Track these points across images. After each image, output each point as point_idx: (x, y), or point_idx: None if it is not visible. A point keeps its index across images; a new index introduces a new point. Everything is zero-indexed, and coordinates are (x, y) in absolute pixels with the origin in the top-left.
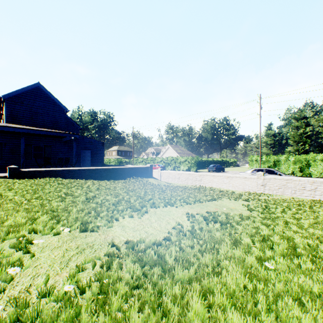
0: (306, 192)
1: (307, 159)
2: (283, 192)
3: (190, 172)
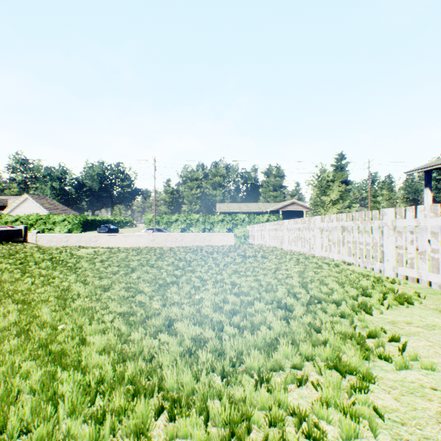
0: (178, 242)
1: (190, 219)
2: (166, 244)
3: (83, 234)
